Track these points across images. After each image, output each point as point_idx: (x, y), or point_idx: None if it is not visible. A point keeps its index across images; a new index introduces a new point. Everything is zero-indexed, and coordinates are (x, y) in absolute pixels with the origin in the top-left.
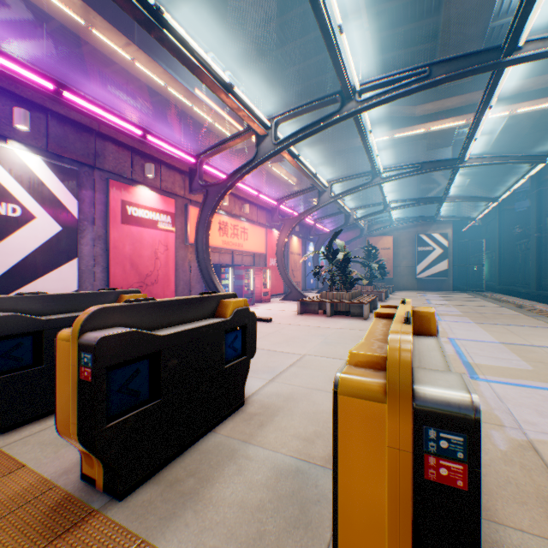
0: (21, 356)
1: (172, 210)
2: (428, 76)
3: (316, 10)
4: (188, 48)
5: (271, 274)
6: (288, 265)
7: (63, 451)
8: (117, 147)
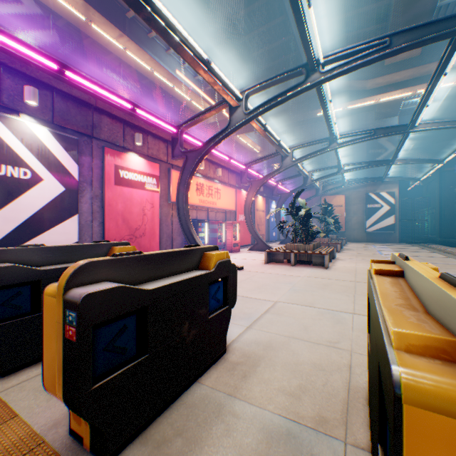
0: (20, 304)
1: (157, 173)
2: (388, 46)
3: None
4: (171, 28)
5: (240, 228)
6: (254, 221)
7: (55, 400)
8: (111, 120)
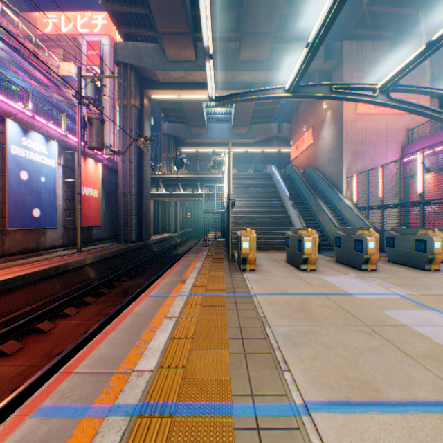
0: None
1: None
2: None
3: None
4: None
5: None
6: None
7: None
8: None
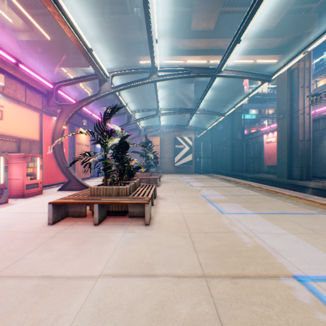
0: None
1: None
2: None
3: None
4: None
5: (51, 163)
6: (75, 155)
7: None
8: None
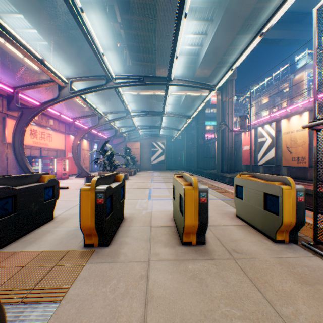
0: None
1: None
2: (143, 81)
3: (91, 46)
4: (14, 36)
5: (69, 162)
6: (81, 157)
7: None
8: None
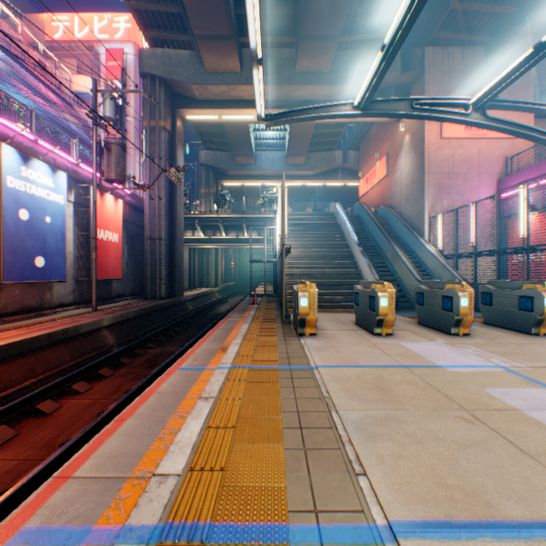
0: None
1: None
2: None
3: None
4: None
5: None
6: None
7: None
8: None
